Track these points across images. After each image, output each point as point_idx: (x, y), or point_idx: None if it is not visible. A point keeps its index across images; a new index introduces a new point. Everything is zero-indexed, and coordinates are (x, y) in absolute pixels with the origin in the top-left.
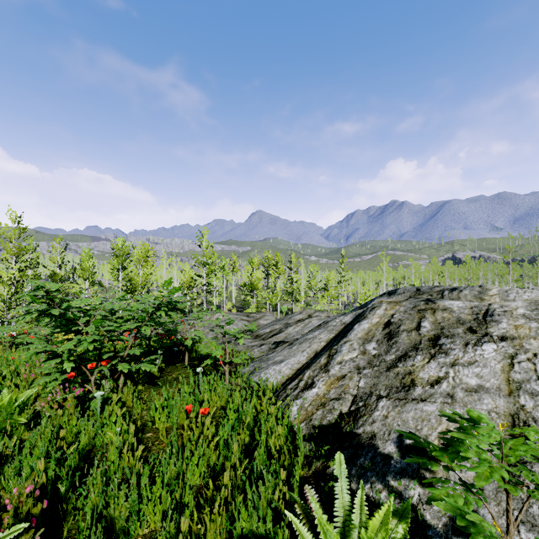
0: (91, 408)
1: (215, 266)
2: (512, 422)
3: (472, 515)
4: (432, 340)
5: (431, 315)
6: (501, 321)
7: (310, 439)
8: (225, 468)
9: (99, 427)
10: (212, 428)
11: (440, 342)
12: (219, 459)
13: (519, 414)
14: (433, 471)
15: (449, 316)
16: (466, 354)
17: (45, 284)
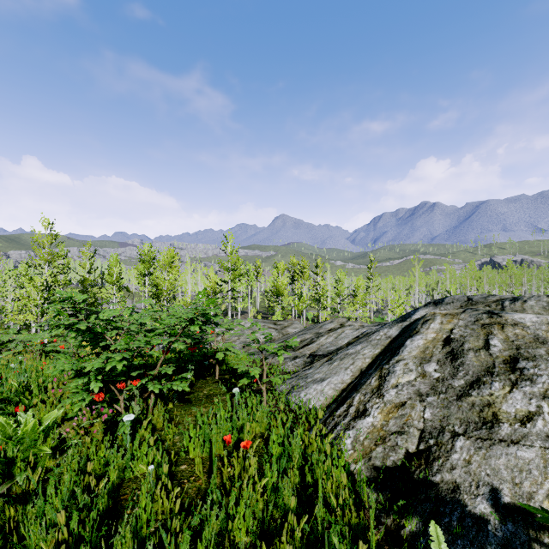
0: (120, 432)
1: (239, 271)
2: None
3: None
4: (508, 363)
5: (500, 331)
6: None
7: (373, 484)
8: (274, 520)
9: (129, 458)
10: (254, 463)
11: (520, 365)
12: (266, 506)
13: None
14: None
15: (523, 332)
16: None
17: (72, 295)
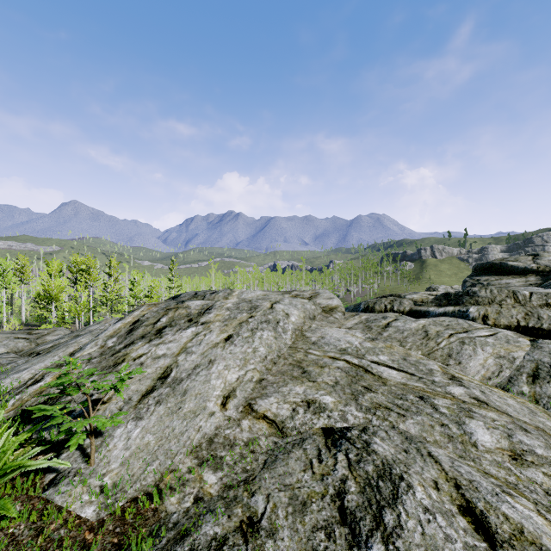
0: None
1: None
2: (165, 370)
3: (40, 405)
4: (159, 330)
5: (173, 312)
6: (212, 312)
7: (13, 419)
8: None
9: None
10: None
11: (164, 330)
12: None
13: (172, 365)
14: (98, 409)
15: (185, 312)
16: (173, 336)
17: None
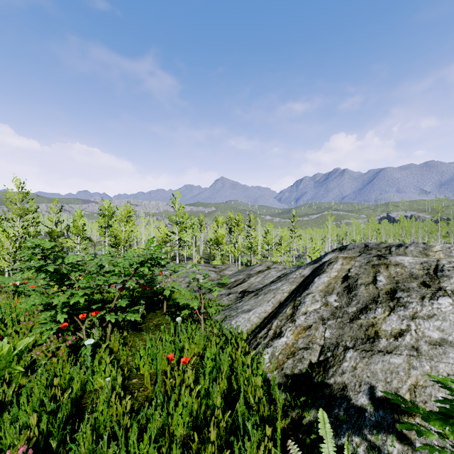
0: (82, 354)
1: (185, 224)
2: None
3: None
4: (389, 294)
5: (385, 270)
6: (452, 276)
7: (283, 387)
8: (206, 417)
9: (90, 374)
10: (192, 375)
11: (397, 295)
12: (200, 407)
13: None
14: None
15: (402, 271)
16: (423, 307)
17: (42, 242)
